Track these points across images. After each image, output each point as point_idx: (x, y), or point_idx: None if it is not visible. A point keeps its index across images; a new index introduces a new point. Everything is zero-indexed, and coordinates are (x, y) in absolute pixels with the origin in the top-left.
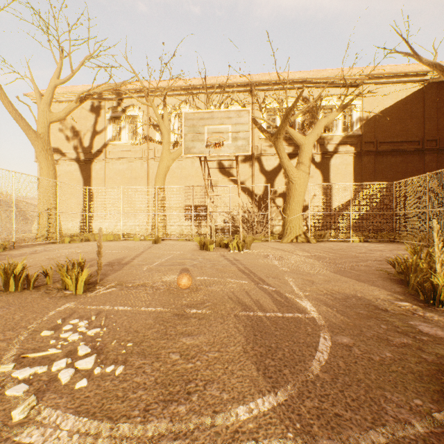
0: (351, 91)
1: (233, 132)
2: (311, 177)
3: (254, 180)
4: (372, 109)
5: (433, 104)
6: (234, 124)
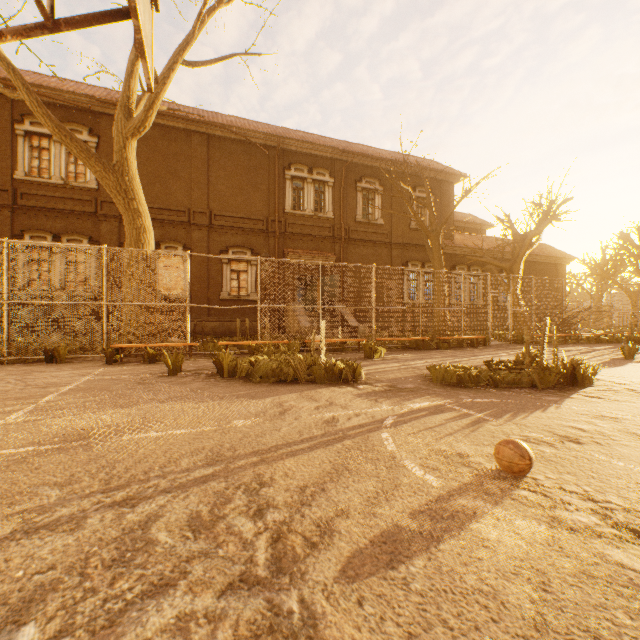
0: None
1: None
2: None
3: None
4: None
5: None
6: None
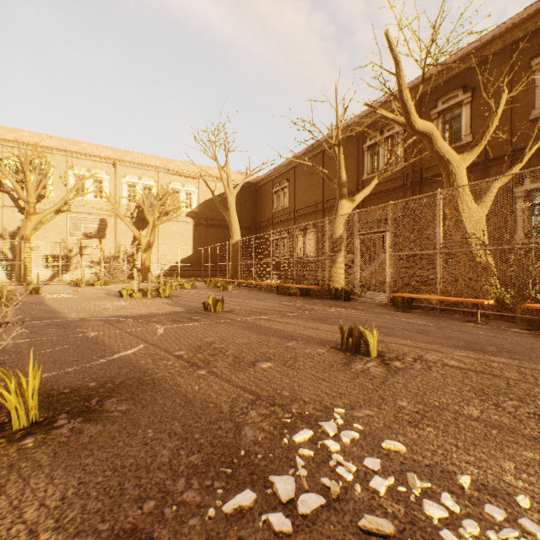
0: (192, 182)
1: (98, 228)
2: (164, 238)
3: (117, 236)
4: (205, 196)
5: (239, 200)
6: (99, 225)
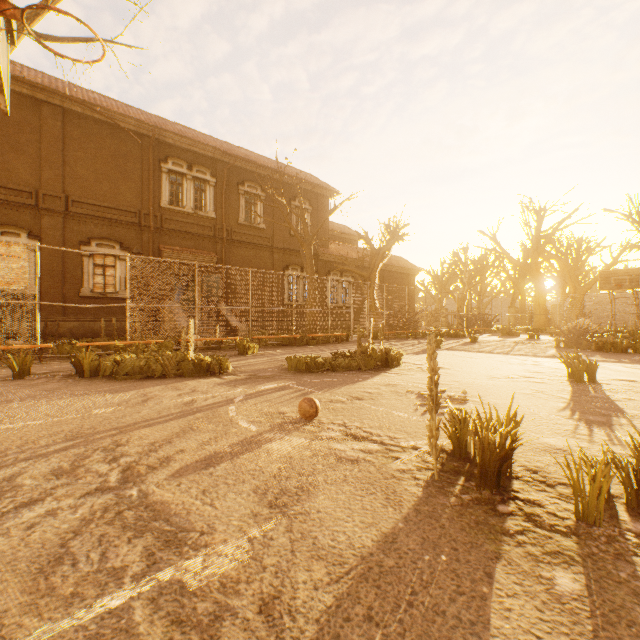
0: None
1: None
2: None
3: None
4: None
5: None
6: None
